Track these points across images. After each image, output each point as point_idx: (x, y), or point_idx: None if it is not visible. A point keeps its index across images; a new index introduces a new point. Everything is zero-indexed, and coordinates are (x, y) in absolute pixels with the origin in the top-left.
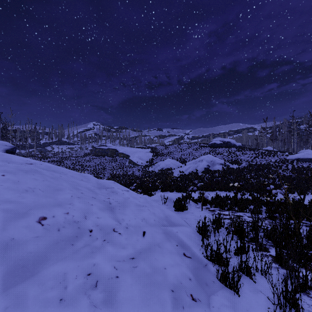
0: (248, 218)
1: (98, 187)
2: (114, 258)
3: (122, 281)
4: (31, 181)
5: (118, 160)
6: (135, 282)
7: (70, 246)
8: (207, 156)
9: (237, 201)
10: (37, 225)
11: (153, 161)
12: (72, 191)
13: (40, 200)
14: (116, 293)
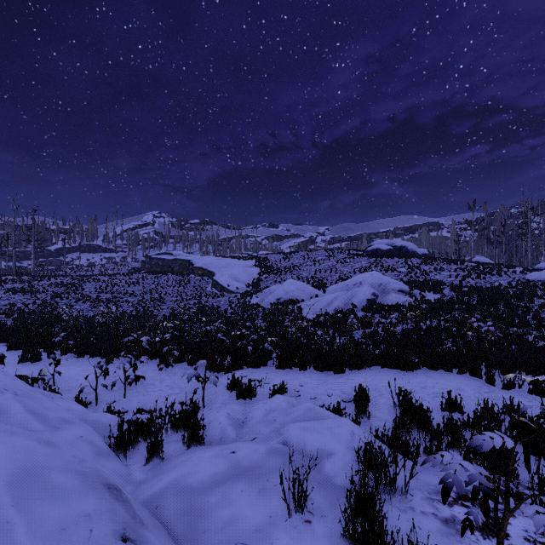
0: None
1: None
2: None
3: None
4: None
5: (192, 282)
6: None
7: None
8: (371, 275)
9: None
10: None
11: (260, 284)
12: None
13: None
14: None
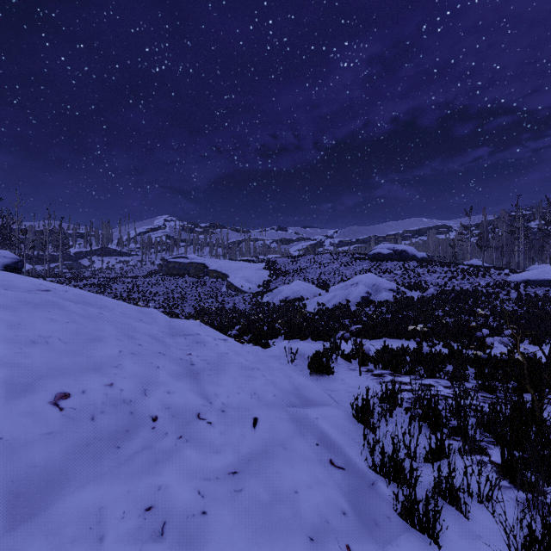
0: (444, 389)
1: (170, 334)
2: (199, 474)
3: (214, 522)
4: (44, 324)
5: (207, 283)
6: (238, 522)
7: (114, 451)
8: (366, 276)
9: (423, 357)
10: (50, 410)
11: (270, 285)
12: (122, 341)
13: (59, 360)
14: (202, 548)
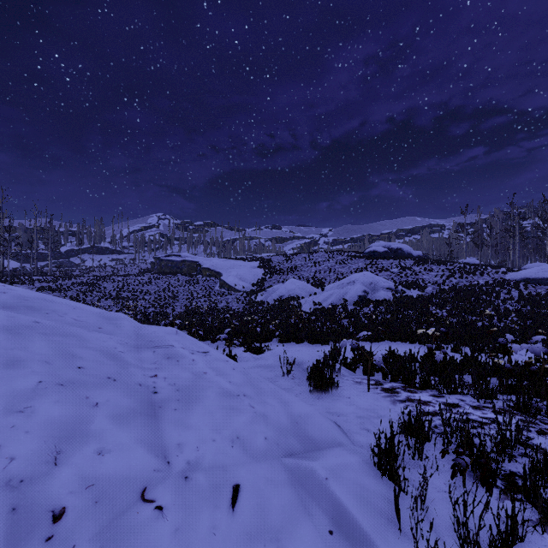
0: (473, 410)
1: (135, 346)
2: None
3: None
4: None
5: (200, 282)
6: None
7: None
8: (363, 275)
9: (436, 365)
10: None
11: (264, 284)
12: (51, 365)
13: None
14: None
